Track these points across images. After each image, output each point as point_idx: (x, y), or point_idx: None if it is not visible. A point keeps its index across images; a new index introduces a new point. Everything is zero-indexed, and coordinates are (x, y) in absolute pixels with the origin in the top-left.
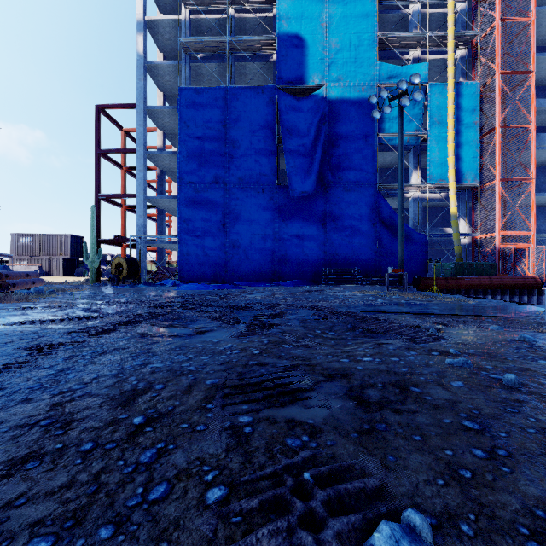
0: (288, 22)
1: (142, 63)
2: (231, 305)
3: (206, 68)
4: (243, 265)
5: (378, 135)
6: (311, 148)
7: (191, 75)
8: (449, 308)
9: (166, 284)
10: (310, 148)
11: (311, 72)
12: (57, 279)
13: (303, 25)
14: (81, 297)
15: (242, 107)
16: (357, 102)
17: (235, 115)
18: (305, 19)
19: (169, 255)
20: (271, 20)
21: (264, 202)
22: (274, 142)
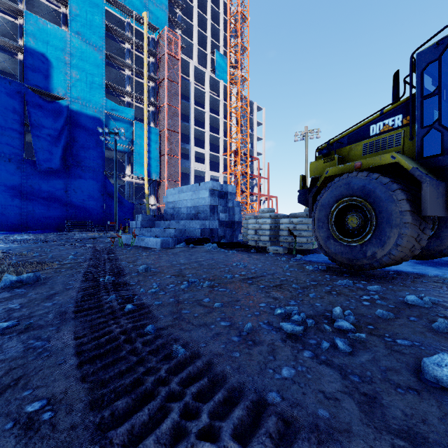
0: (36, 42)
1: None
2: (18, 240)
3: None
4: None
5: (105, 141)
6: (56, 138)
7: None
8: None
9: None
10: (55, 138)
11: (56, 86)
12: None
13: (49, 50)
14: None
15: None
16: (91, 117)
17: None
18: (51, 46)
19: None
20: (16, 25)
21: (12, 169)
22: (21, 126)
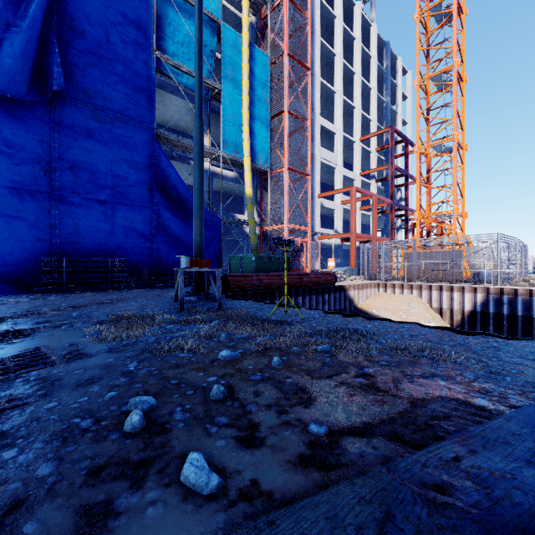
0: None
1: None
2: None
3: None
4: None
5: (156, 53)
6: (13, 0)
7: None
8: None
9: None
10: None
11: None
12: None
13: None
14: None
15: None
16: None
17: None
18: None
19: None
20: None
21: None
22: None
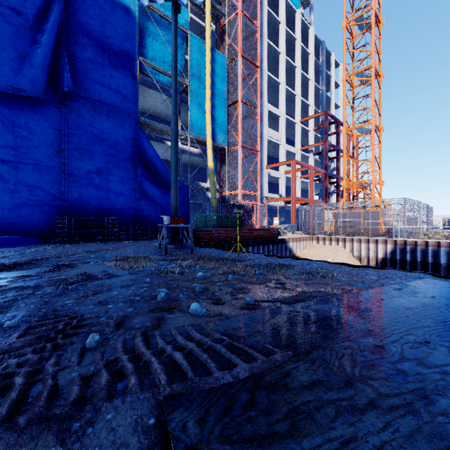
0: None
1: None
2: None
3: None
4: None
5: (139, 58)
6: (35, 24)
7: None
8: None
9: None
10: (31, 23)
11: None
12: None
13: None
14: None
15: None
16: (112, 1)
17: None
18: None
19: None
20: None
21: None
22: None
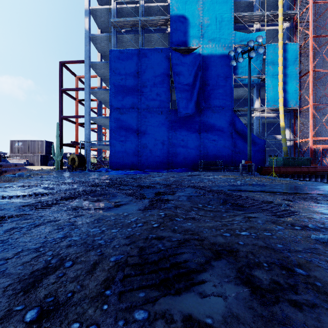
0: (177, 8)
1: (87, 35)
2: (140, 185)
3: (126, 38)
4: (149, 159)
5: (234, 77)
6: (192, 85)
7: (117, 42)
8: (288, 188)
9: (102, 171)
10: (191, 86)
11: (192, 39)
12: (37, 167)
13: (186, 9)
14: (46, 179)
15: (149, 61)
16: (220, 57)
17: (144, 66)
18: (188, 5)
19: (105, 153)
20: (167, 7)
21: (162, 120)
22: (168, 83)
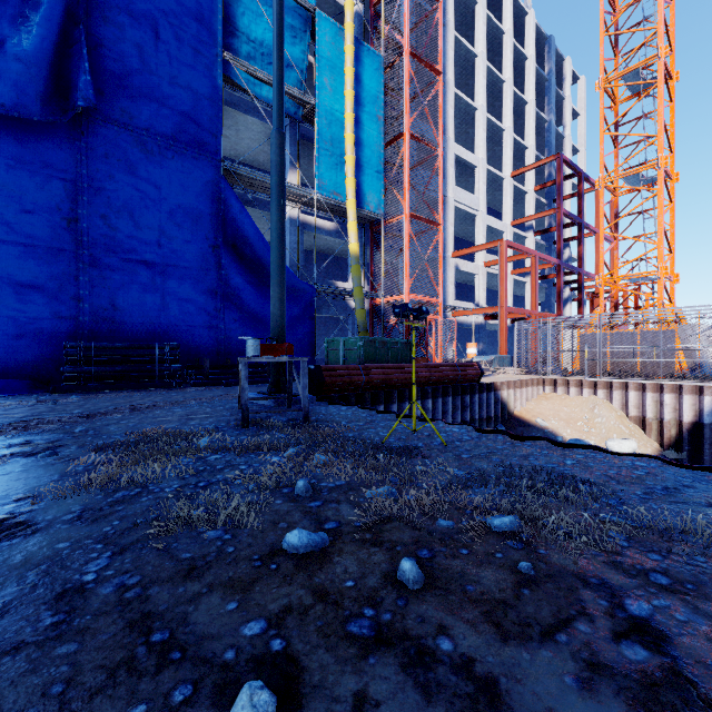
0: None
1: None
2: None
3: None
4: None
5: (224, 54)
6: None
7: None
8: None
9: None
10: None
11: None
12: None
13: None
14: None
15: None
16: None
17: None
18: None
19: None
20: None
21: None
22: None
